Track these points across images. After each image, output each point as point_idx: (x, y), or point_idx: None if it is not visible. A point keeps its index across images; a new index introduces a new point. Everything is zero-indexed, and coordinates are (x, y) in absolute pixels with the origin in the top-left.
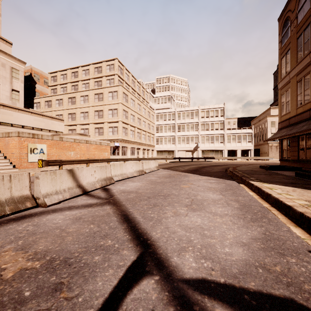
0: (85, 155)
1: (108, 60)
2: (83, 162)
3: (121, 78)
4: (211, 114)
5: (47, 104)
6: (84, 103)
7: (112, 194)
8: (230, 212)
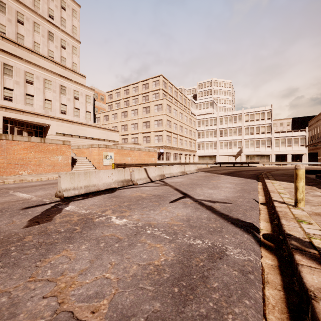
0: (138, 160)
1: (154, 77)
2: (138, 165)
3: (165, 91)
4: (256, 118)
5: (105, 118)
6: (134, 116)
7: (167, 183)
8: (231, 190)
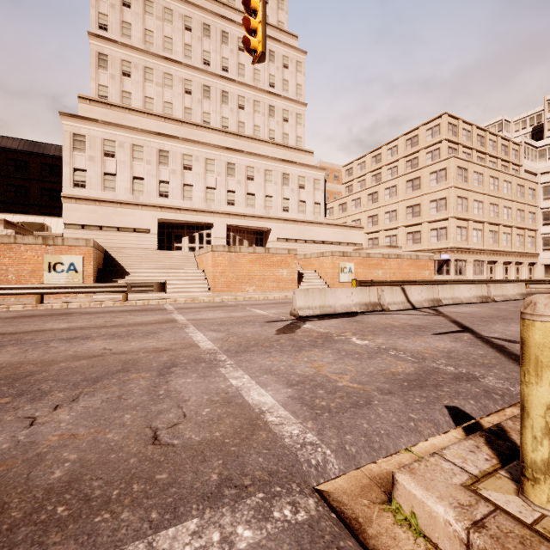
0: (396, 275)
1: (429, 122)
2: (396, 284)
3: (454, 142)
4: None
5: (341, 208)
6: (390, 198)
7: (442, 312)
8: None
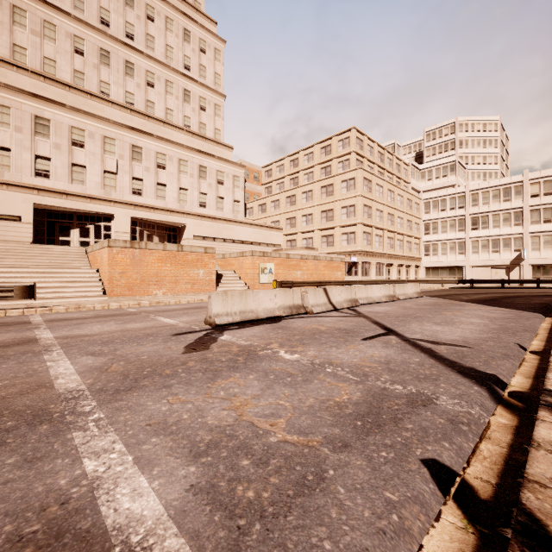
0: (313, 276)
1: (341, 134)
2: (314, 284)
3: (361, 155)
4: None
5: (261, 208)
6: (307, 202)
7: (361, 313)
8: (477, 328)
